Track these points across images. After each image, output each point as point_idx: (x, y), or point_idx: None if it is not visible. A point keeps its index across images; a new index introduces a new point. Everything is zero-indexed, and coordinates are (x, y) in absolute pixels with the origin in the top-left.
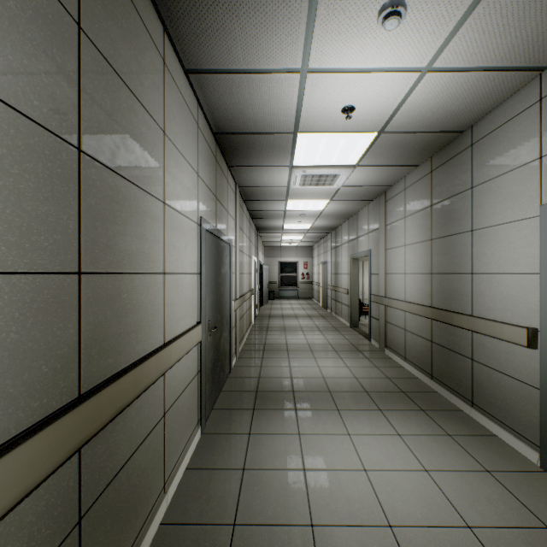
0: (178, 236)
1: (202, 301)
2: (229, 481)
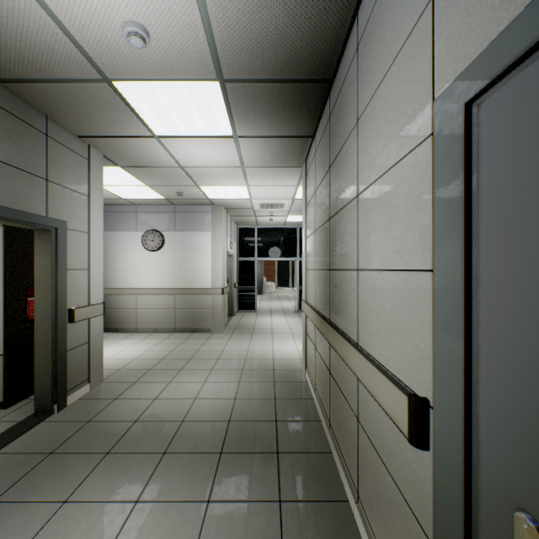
0: (374, 217)
1: (435, 352)
2: None
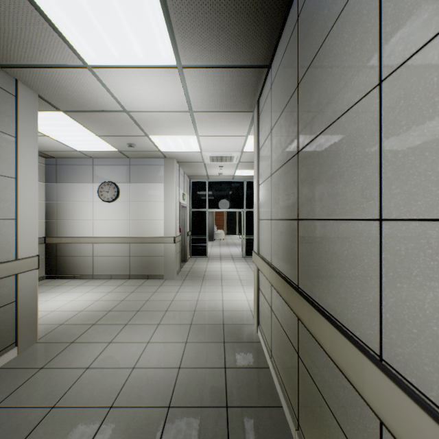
0: None
1: None
2: None
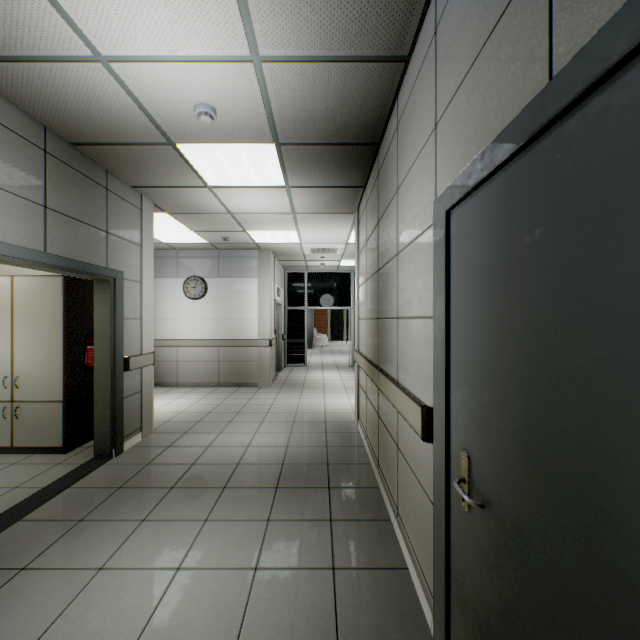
0: (407, 274)
1: (435, 373)
2: (347, 552)
